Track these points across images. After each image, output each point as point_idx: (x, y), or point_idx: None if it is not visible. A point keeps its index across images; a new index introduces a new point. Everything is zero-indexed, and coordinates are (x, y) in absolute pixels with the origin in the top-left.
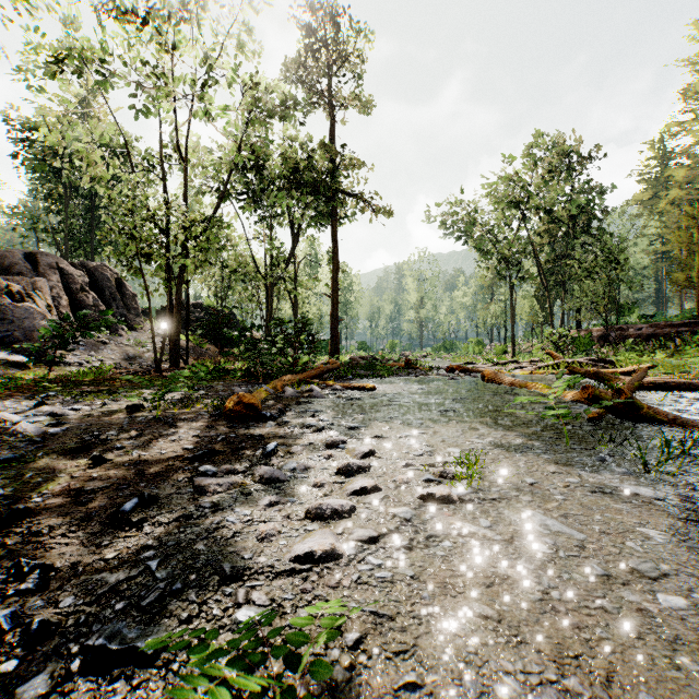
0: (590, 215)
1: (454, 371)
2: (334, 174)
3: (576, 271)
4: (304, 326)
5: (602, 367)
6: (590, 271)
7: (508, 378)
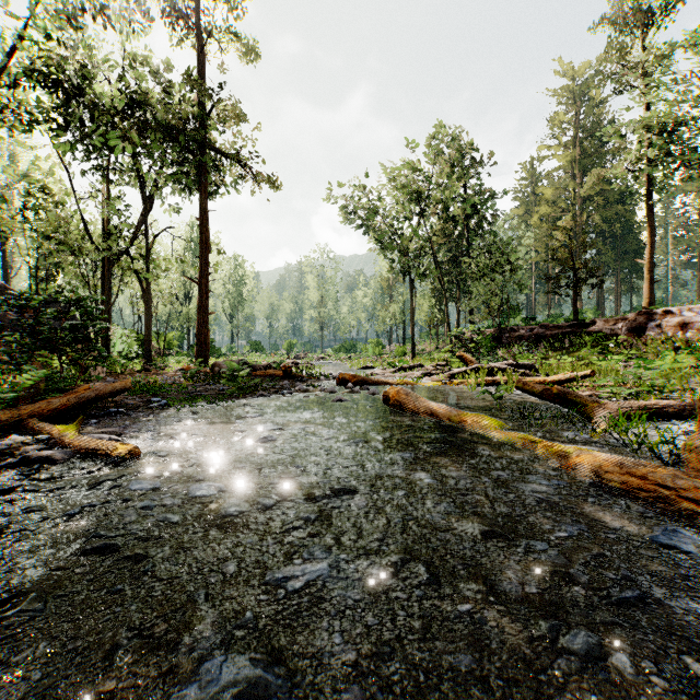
0: (481, 219)
1: (347, 383)
2: (202, 122)
3: (472, 270)
4: (85, 310)
5: (523, 374)
6: (486, 270)
7: (427, 403)
